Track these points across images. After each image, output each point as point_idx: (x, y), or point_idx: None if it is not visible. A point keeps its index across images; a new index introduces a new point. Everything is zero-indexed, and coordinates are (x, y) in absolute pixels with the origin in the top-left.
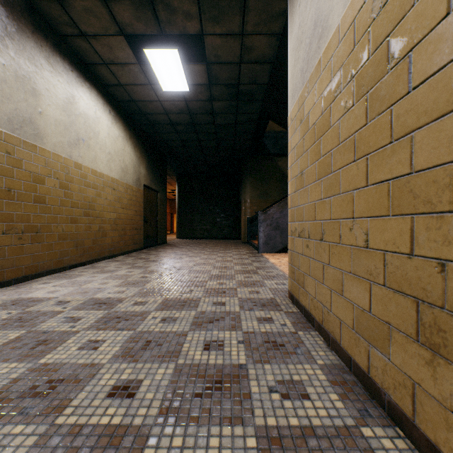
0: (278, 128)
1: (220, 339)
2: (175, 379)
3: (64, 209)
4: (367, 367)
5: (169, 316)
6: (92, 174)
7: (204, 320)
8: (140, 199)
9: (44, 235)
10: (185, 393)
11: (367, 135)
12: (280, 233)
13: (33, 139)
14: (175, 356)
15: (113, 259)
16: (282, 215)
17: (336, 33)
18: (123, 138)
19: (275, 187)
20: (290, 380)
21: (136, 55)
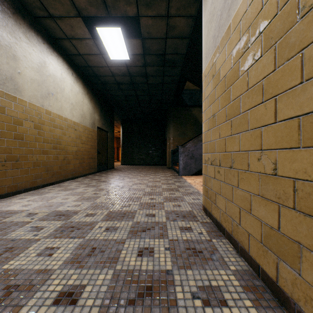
0: (192, 87)
1: (151, 246)
2: (112, 285)
3: (37, 144)
4: (275, 276)
5: (112, 226)
6: (59, 119)
7: (138, 230)
8: (95, 137)
9: (22, 163)
10: (120, 300)
11: (275, 79)
12: (194, 161)
13: (13, 92)
14: (114, 262)
15: (75, 180)
16: (196, 148)
17: (245, 0)
18: (82, 93)
19: (190, 129)
20: (209, 286)
21: (91, 33)
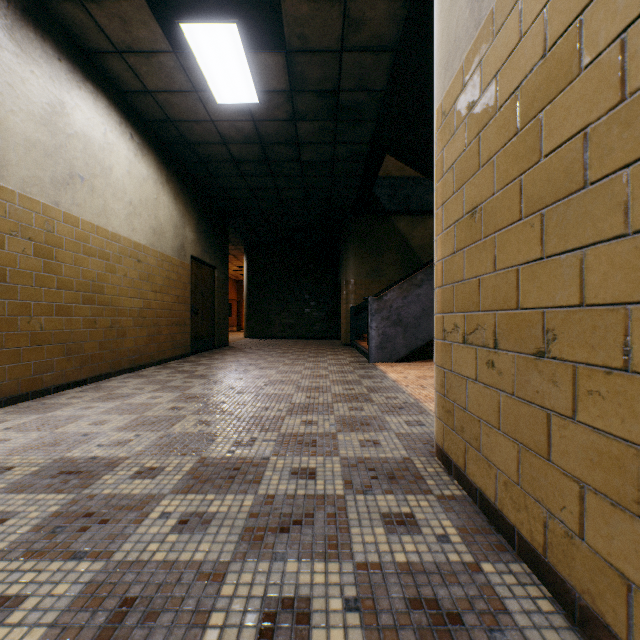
0: (397, 172)
1: (302, 592)
2: None
3: (43, 292)
4: None
5: (197, 511)
6: (98, 235)
7: (269, 524)
8: (185, 279)
9: (2, 336)
10: None
11: None
12: (403, 332)
13: None
14: None
15: (137, 373)
16: (406, 303)
17: None
18: (155, 181)
19: (392, 262)
20: None
21: (172, 41)
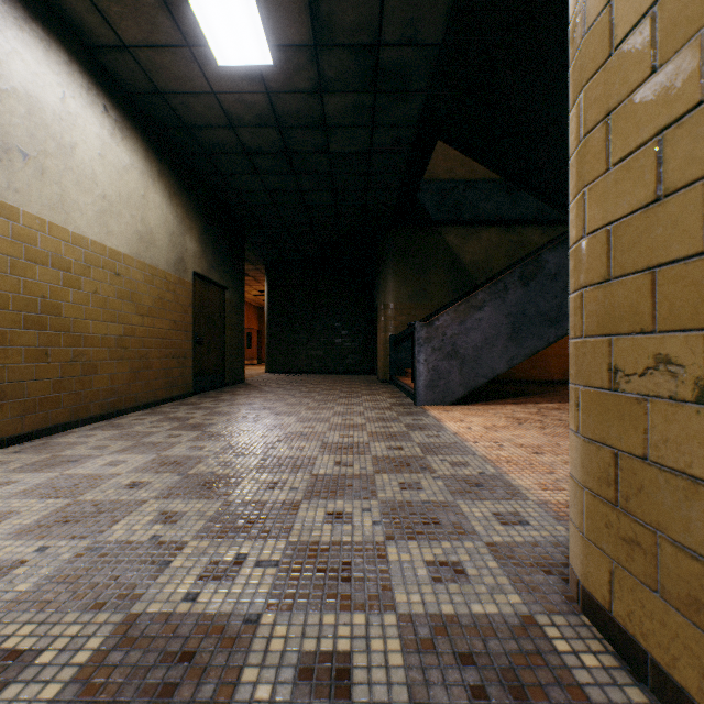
0: (445, 174)
1: None
2: None
3: None
4: None
5: None
6: (52, 235)
7: None
8: (185, 300)
9: None
10: None
11: None
12: (459, 366)
13: None
14: None
15: (112, 421)
16: (464, 329)
17: None
18: (142, 172)
19: (440, 282)
20: None
21: None
